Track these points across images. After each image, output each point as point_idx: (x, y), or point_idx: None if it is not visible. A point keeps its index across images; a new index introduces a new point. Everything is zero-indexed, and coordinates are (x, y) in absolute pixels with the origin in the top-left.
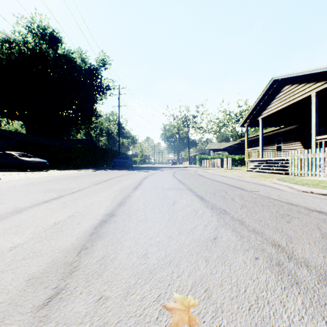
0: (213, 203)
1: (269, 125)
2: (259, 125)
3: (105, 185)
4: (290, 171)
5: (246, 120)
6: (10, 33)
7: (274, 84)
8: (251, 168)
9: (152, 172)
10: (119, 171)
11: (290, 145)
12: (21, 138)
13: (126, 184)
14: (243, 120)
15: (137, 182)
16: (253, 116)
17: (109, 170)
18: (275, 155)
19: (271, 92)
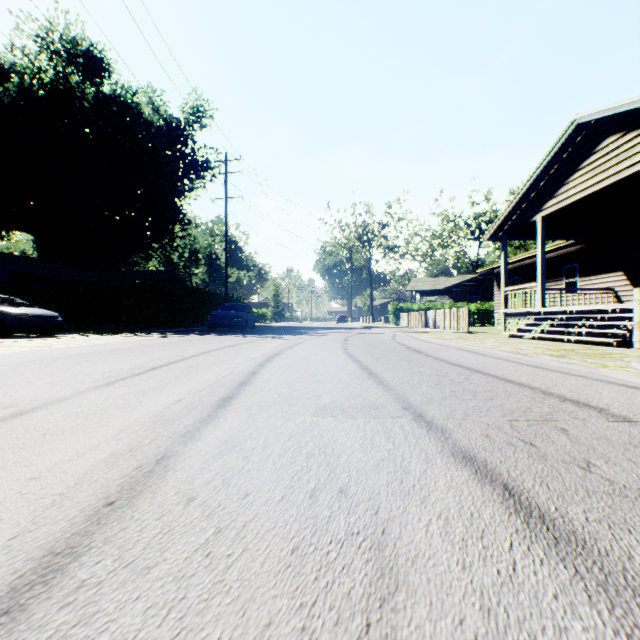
0: (633, 565)
1: (552, 236)
2: (537, 233)
3: (131, 389)
4: (639, 340)
5: (502, 225)
6: (4, 52)
7: (576, 135)
8: (518, 331)
9: (293, 340)
10: (218, 338)
11: (598, 279)
12: (21, 267)
13: (204, 382)
14: (497, 224)
15: (243, 373)
16: (521, 213)
17: (198, 336)
18: (561, 301)
19: (568, 156)
